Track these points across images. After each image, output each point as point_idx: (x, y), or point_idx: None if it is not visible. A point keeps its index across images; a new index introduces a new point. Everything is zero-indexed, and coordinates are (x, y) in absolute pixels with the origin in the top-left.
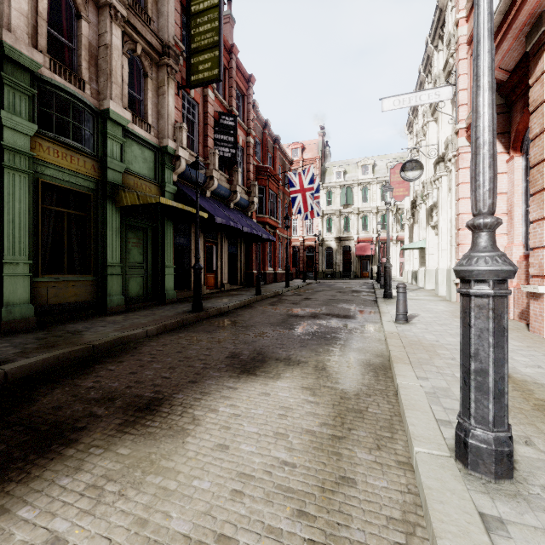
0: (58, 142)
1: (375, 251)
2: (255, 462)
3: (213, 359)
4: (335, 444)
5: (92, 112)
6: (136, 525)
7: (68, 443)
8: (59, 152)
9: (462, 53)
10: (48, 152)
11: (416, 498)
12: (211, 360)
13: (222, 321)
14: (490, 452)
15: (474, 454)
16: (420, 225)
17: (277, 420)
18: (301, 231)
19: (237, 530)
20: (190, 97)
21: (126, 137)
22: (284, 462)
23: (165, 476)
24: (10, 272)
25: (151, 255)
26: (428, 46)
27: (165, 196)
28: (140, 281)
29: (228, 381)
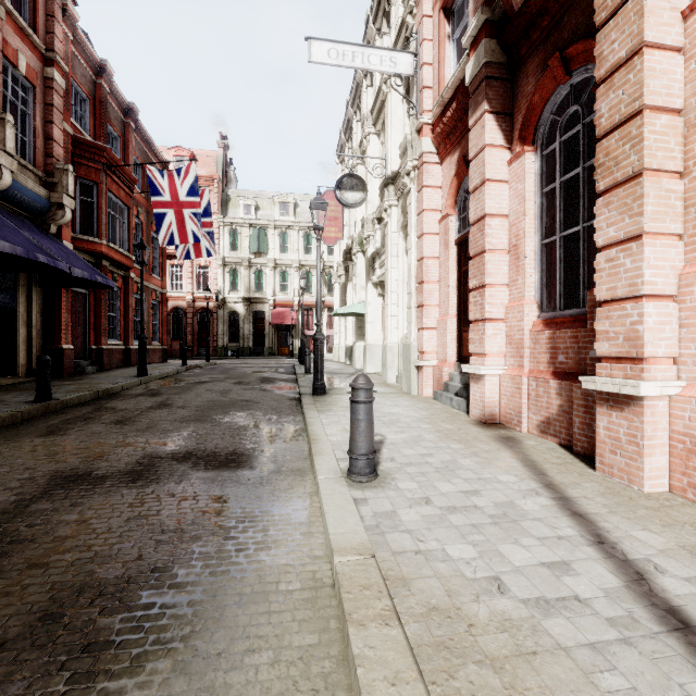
0: None
1: (298, 320)
2: None
3: None
4: None
5: None
6: None
7: None
8: None
9: (427, 6)
10: None
11: None
12: None
13: None
14: None
15: None
16: (357, 282)
17: None
18: (190, 284)
19: None
20: None
21: None
22: None
23: None
24: None
25: None
26: (369, 26)
27: None
28: None
29: None
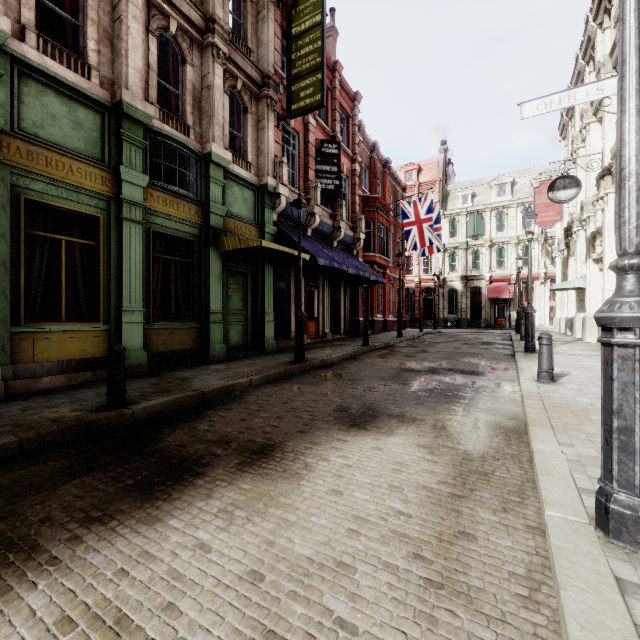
0: (166, 191)
1: (515, 293)
2: (369, 509)
3: (320, 412)
4: (455, 502)
5: (196, 157)
6: (265, 544)
7: (197, 475)
8: (167, 201)
9: None
10: (158, 202)
11: (545, 561)
12: (318, 412)
13: (327, 373)
14: (635, 519)
15: (617, 521)
16: (577, 258)
17: (391, 474)
18: (417, 270)
19: (355, 561)
20: (290, 127)
21: (227, 179)
22: (399, 512)
23: (285, 510)
24: (127, 319)
25: (250, 302)
26: (589, 25)
27: (265, 238)
28: (240, 329)
29: (338, 433)
